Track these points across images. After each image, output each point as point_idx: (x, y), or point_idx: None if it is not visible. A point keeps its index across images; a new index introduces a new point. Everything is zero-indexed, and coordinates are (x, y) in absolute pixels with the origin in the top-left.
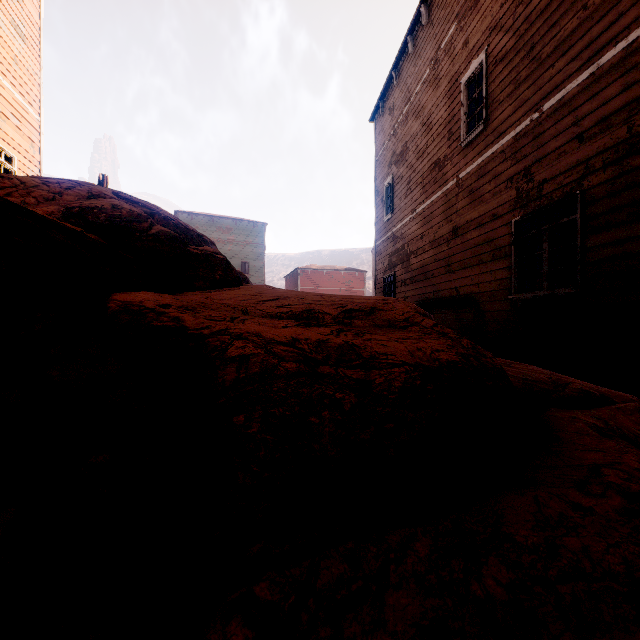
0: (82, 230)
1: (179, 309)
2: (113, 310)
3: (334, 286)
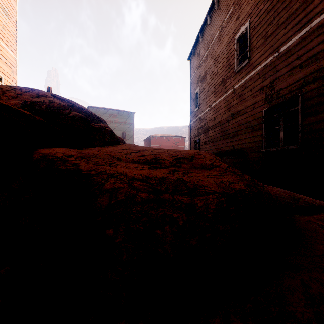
0: (30, 113)
1: (78, 158)
2: (36, 159)
3: (169, 145)
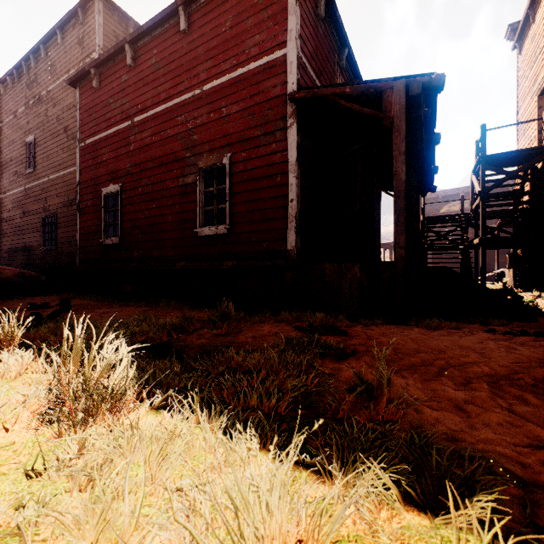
0: None
1: None
2: None
3: None
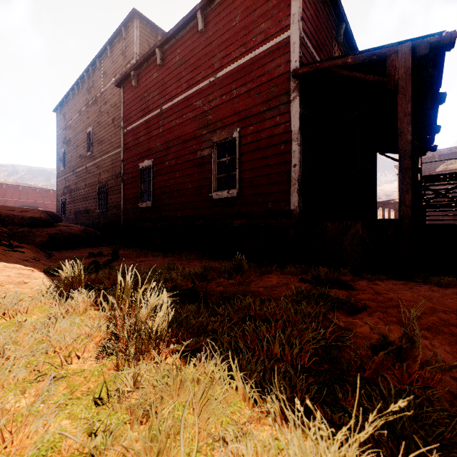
0: None
1: None
2: None
3: (30, 199)
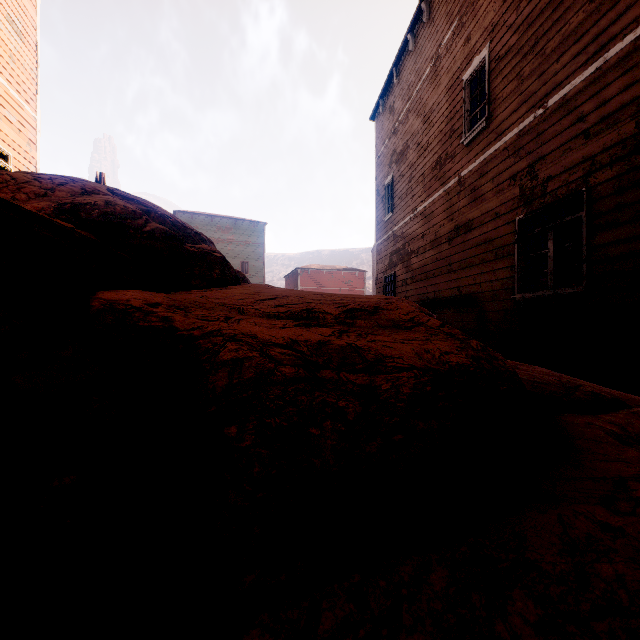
0: (72, 226)
1: (169, 308)
2: (96, 309)
3: (334, 286)
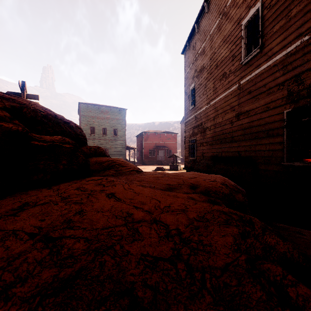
0: None
1: None
2: None
3: (161, 141)
